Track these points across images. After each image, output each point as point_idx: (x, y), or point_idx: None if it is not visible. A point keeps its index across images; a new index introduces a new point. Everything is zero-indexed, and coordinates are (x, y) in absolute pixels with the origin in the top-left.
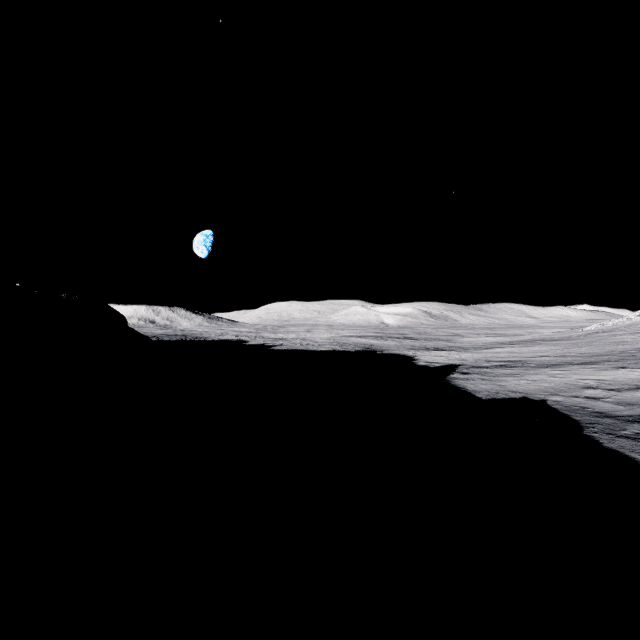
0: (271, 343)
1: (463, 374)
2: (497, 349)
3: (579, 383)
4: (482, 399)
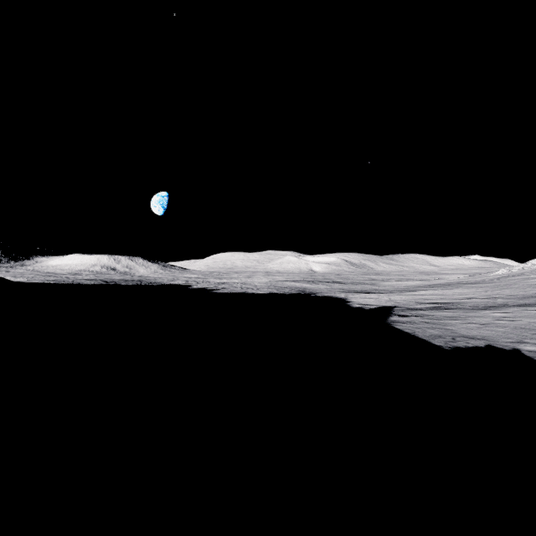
0: (214, 287)
1: (402, 316)
2: (421, 291)
3: None
4: (444, 349)
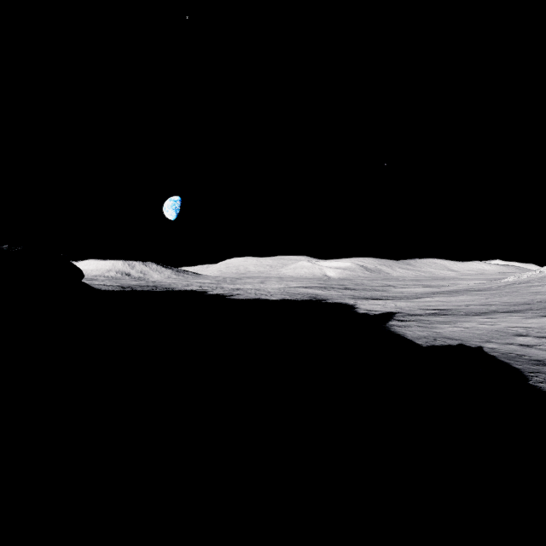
0: (229, 293)
1: (400, 321)
2: (427, 298)
3: (509, 330)
4: (422, 346)
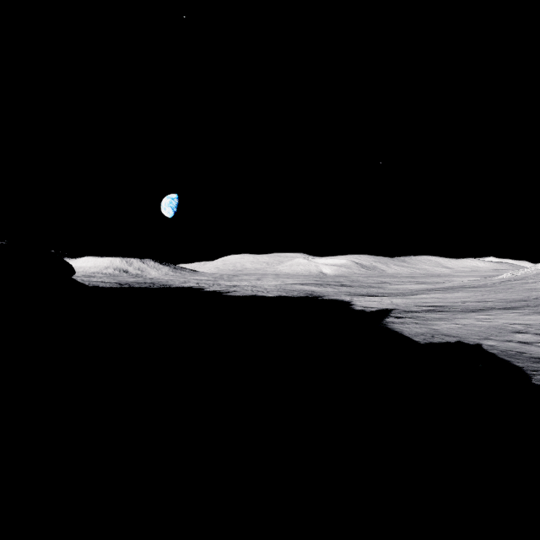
0: (226, 290)
1: (397, 318)
2: (423, 295)
3: (507, 327)
4: (420, 343)
